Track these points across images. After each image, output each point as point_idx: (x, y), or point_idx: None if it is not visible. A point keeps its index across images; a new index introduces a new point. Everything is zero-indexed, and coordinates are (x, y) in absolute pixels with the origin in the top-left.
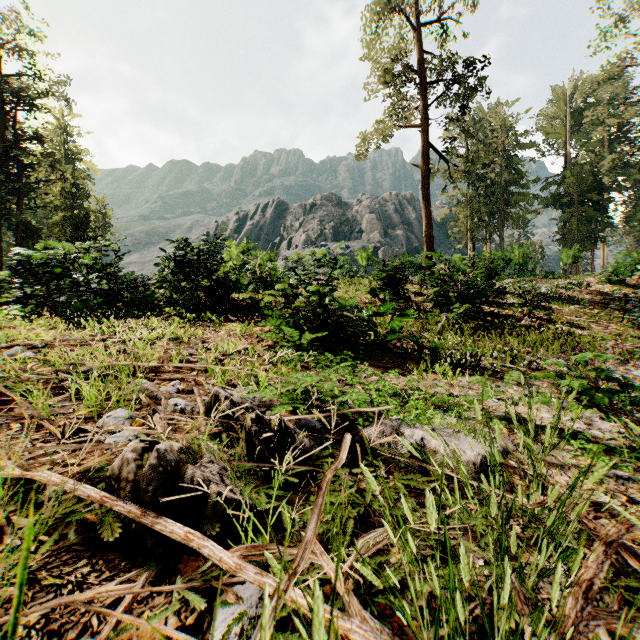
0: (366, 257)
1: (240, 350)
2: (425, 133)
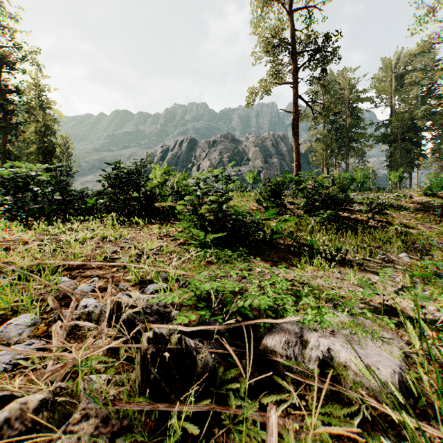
0: (252, 177)
1: (157, 247)
2: (295, 88)
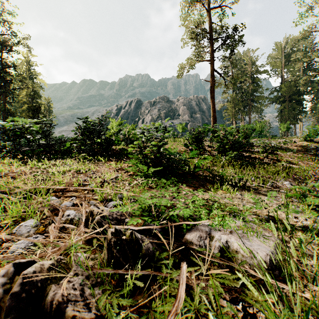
0: (182, 127)
1: (114, 177)
2: (212, 64)
